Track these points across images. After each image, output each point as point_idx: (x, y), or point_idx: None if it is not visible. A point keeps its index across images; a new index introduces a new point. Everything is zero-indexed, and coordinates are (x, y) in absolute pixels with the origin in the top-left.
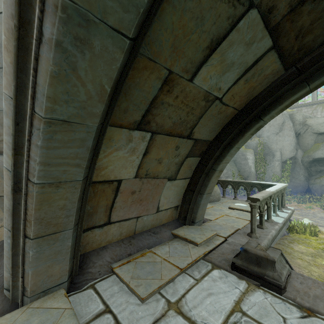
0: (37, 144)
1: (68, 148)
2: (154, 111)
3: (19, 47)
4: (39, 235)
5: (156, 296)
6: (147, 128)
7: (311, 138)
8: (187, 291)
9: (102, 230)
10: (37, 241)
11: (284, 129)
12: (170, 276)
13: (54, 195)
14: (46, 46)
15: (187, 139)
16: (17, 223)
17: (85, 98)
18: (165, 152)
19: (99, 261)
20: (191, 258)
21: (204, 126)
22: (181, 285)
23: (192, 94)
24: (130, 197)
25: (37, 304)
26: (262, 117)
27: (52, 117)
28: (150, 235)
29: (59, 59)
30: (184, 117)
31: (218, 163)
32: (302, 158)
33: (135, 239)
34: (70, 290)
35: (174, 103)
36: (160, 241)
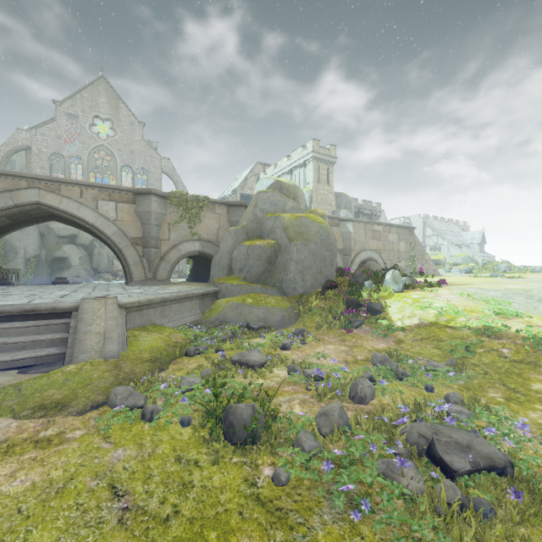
0: None
1: None
2: None
3: None
4: None
5: None
6: None
7: (54, 240)
8: None
9: None
10: None
11: (29, 228)
12: None
13: None
14: None
15: None
16: None
17: None
18: None
19: None
20: None
21: None
22: None
23: None
24: None
25: None
26: (4, 234)
27: None
28: None
29: None
30: None
31: None
32: (46, 256)
33: None
34: None
35: None
36: None
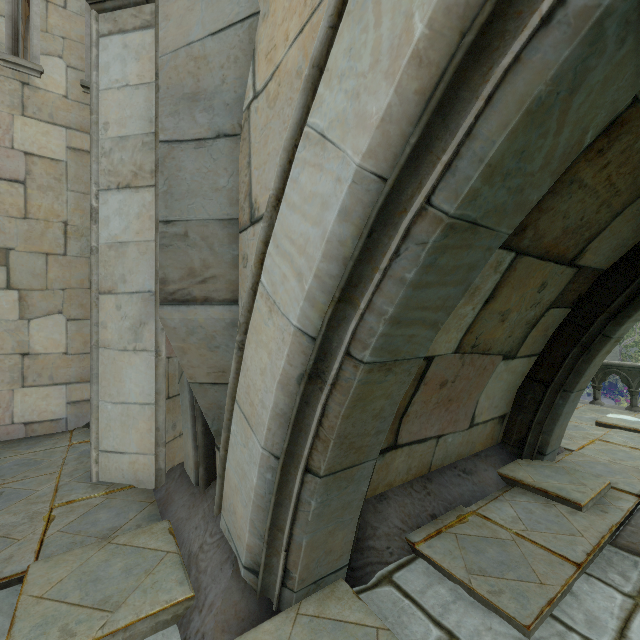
0: (404, 276)
1: (441, 285)
2: (547, 201)
3: (469, 47)
4: (332, 468)
5: (551, 626)
6: (513, 243)
7: None
8: (624, 622)
9: (381, 461)
10: (326, 482)
11: None
12: (560, 579)
13: (377, 387)
14: (557, 33)
15: (566, 267)
16: (294, 441)
17: (538, 166)
18: (520, 297)
19: (383, 525)
20: (586, 540)
21: (612, 236)
22: (596, 604)
23: (637, 157)
24: (435, 394)
25: (312, 608)
26: None
27: (463, 213)
28: (459, 475)
29: (569, 64)
30: (589, 214)
31: (620, 322)
32: None
33: (434, 482)
34: (349, 583)
35: (592, 180)
36: (483, 491)
